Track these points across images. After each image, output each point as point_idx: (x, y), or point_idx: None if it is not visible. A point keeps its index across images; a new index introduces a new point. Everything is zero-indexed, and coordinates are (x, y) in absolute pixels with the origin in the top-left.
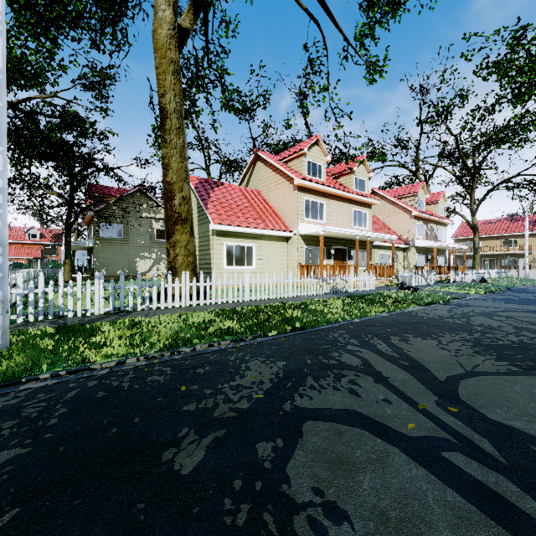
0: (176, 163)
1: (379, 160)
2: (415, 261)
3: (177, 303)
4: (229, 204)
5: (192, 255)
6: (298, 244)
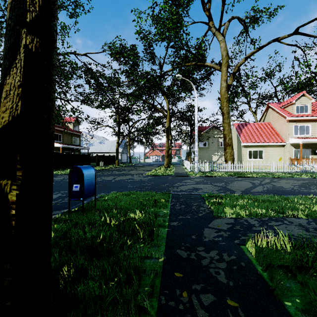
0: (227, 128)
1: None
2: None
3: (227, 170)
4: (250, 133)
5: (232, 156)
6: (289, 148)
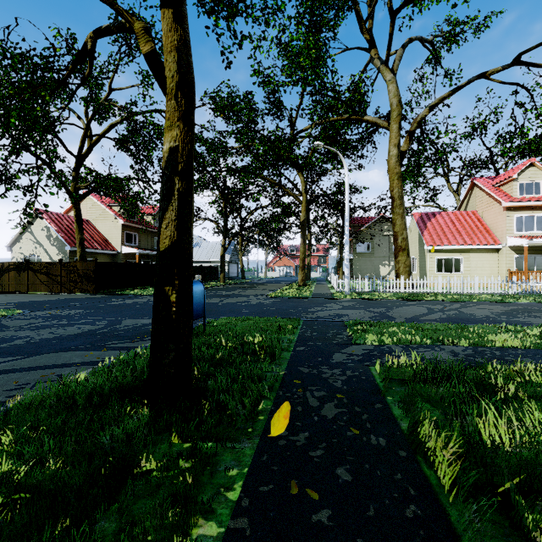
0: (399, 222)
1: None
2: None
3: (398, 290)
4: (441, 229)
5: (408, 267)
6: (506, 255)
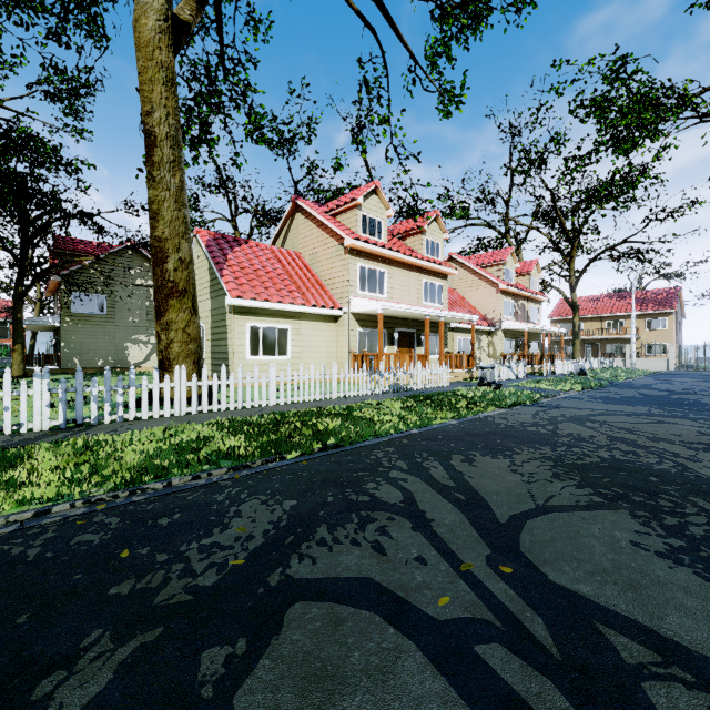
0: (169, 211)
1: (461, 217)
2: (503, 348)
3: (168, 411)
4: (254, 270)
5: (194, 342)
6: (350, 326)
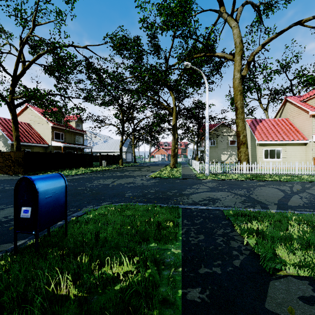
0: (241, 124)
1: None
2: None
3: (241, 172)
4: (266, 130)
5: (247, 155)
6: (312, 147)
